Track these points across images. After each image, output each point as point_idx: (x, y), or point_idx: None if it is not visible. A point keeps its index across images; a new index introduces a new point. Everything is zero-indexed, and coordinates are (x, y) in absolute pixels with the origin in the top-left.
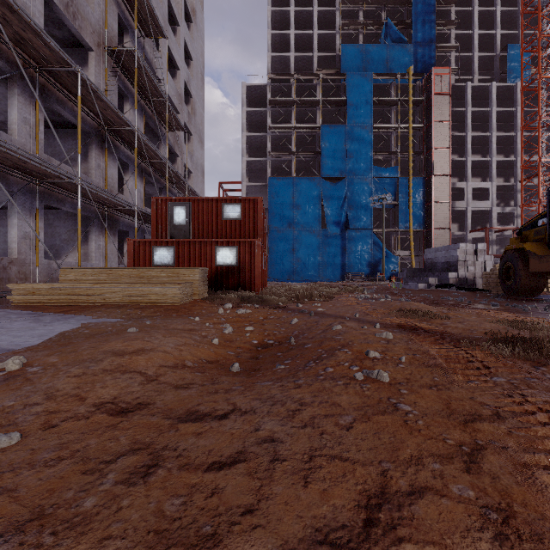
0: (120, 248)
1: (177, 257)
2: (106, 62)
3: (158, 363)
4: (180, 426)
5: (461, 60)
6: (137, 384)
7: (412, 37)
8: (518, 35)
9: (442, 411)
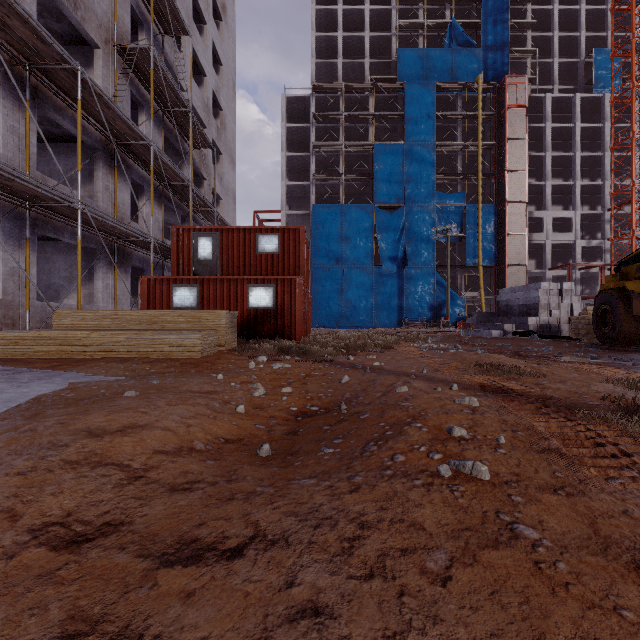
0: (134, 288)
1: (201, 298)
2: (116, 62)
3: (152, 448)
4: (160, 575)
5: (539, 67)
6: (112, 486)
7: (481, 40)
8: (606, 38)
9: (589, 540)
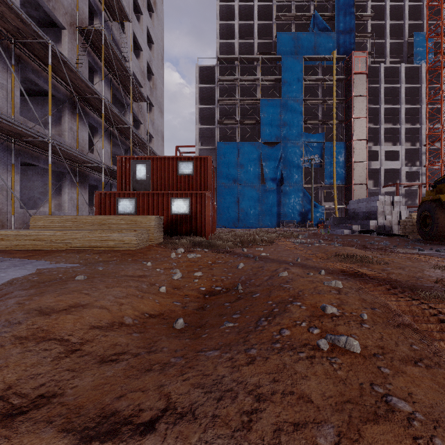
0: (91, 200)
1: (138, 207)
2: (78, 39)
3: (89, 324)
4: None
5: (376, 46)
6: (51, 359)
7: (335, 26)
8: (422, 25)
9: None
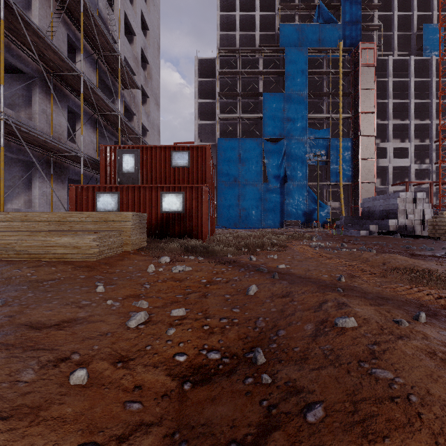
0: None
1: (121, 203)
2: (52, 6)
3: None
4: None
5: (383, 38)
6: None
7: (341, 17)
8: (432, 16)
9: None
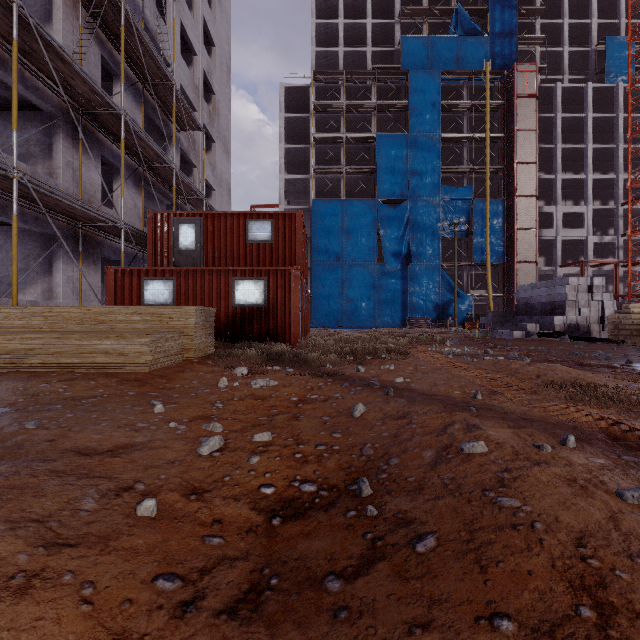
0: None
1: (178, 293)
2: (81, 17)
3: None
4: None
5: (548, 57)
6: None
7: (488, 27)
8: (618, 26)
9: None
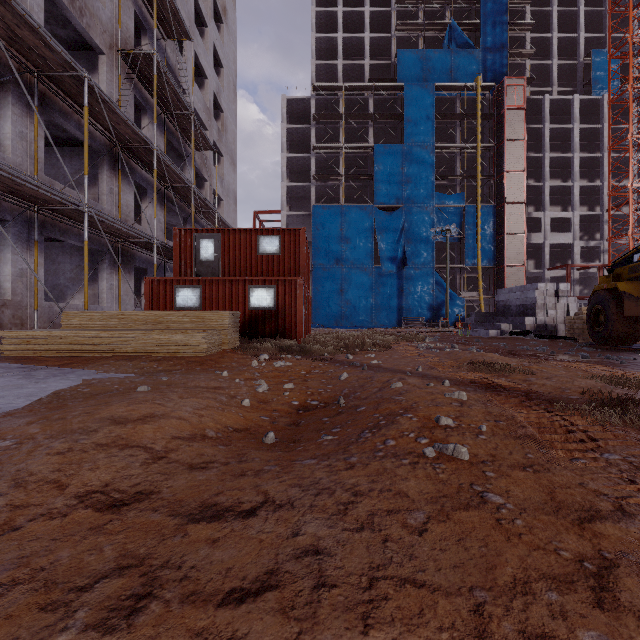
0: (137, 289)
1: (204, 299)
2: (120, 67)
3: (170, 434)
4: (189, 528)
5: (538, 69)
6: (139, 464)
7: (480, 41)
8: (605, 39)
9: (545, 504)
